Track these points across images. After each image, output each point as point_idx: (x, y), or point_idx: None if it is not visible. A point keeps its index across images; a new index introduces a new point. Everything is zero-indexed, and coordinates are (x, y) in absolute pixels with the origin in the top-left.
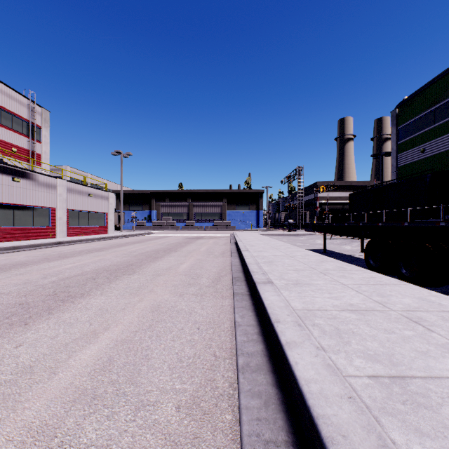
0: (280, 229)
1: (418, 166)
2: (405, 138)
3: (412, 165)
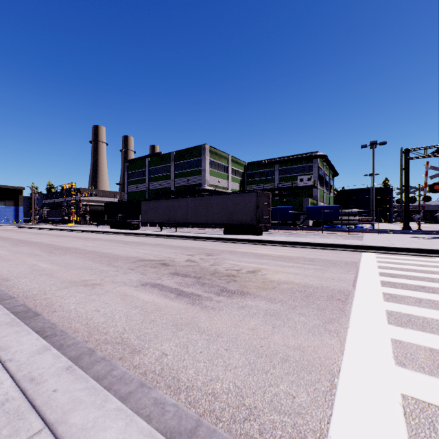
0: (48, 223)
1: (135, 194)
2: (131, 179)
3: (133, 192)
